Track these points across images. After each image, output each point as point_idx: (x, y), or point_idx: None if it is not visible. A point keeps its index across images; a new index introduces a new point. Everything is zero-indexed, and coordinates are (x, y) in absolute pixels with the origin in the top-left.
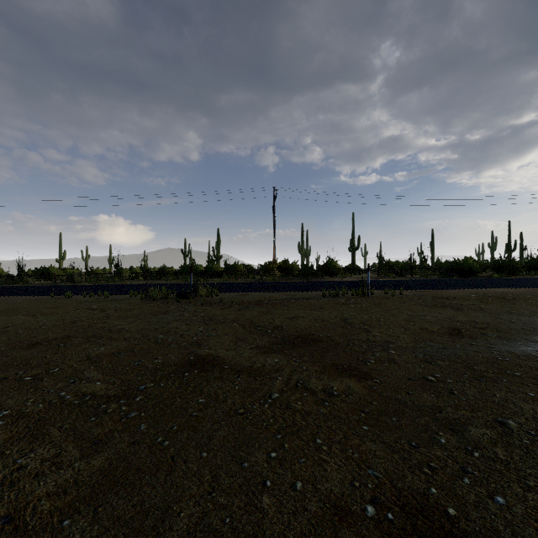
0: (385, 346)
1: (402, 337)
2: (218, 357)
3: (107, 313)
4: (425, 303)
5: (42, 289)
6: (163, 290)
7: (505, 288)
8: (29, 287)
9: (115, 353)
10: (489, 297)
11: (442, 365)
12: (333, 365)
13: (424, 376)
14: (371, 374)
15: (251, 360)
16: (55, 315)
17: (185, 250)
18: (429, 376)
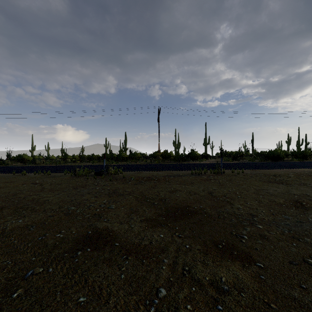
0: (251, 220)
1: (260, 209)
2: (112, 232)
3: (43, 187)
4: (262, 179)
5: (12, 169)
6: (86, 170)
7: (308, 168)
8: (6, 167)
9: (28, 225)
10: (302, 174)
11: (311, 242)
12: (212, 241)
13: (303, 258)
14: (251, 255)
15: (140, 235)
16: (6, 188)
17: (106, 145)
18: (308, 258)
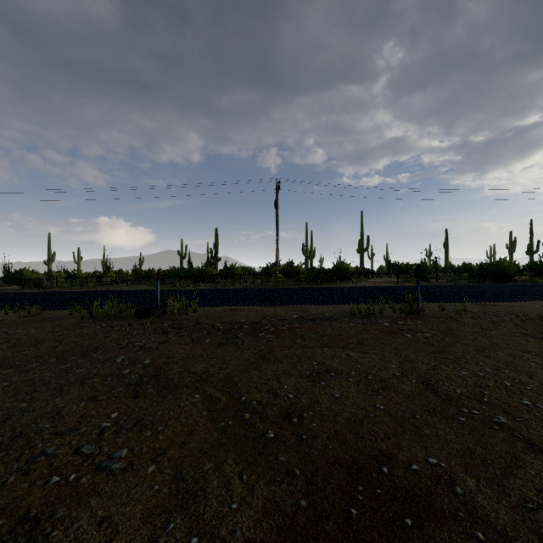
0: None
1: None
2: None
3: None
4: (528, 331)
5: None
6: (115, 305)
7: None
8: None
9: None
10: None
11: None
12: None
13: None
14: None
15: None
16: None
17: (181, 252)
18: None
